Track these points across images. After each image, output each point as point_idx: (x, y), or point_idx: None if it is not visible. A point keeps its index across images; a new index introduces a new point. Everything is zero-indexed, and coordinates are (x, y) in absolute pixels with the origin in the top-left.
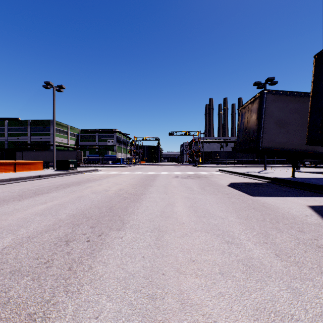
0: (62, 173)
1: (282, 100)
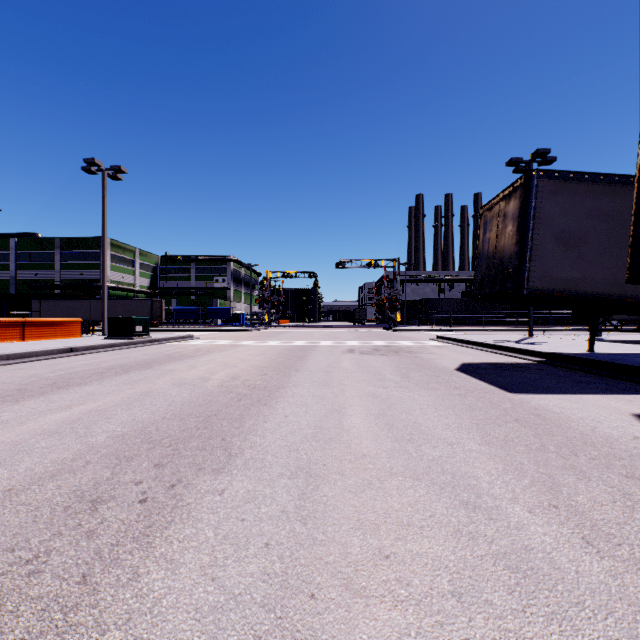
0: (119, 343)
1: (572, 192)
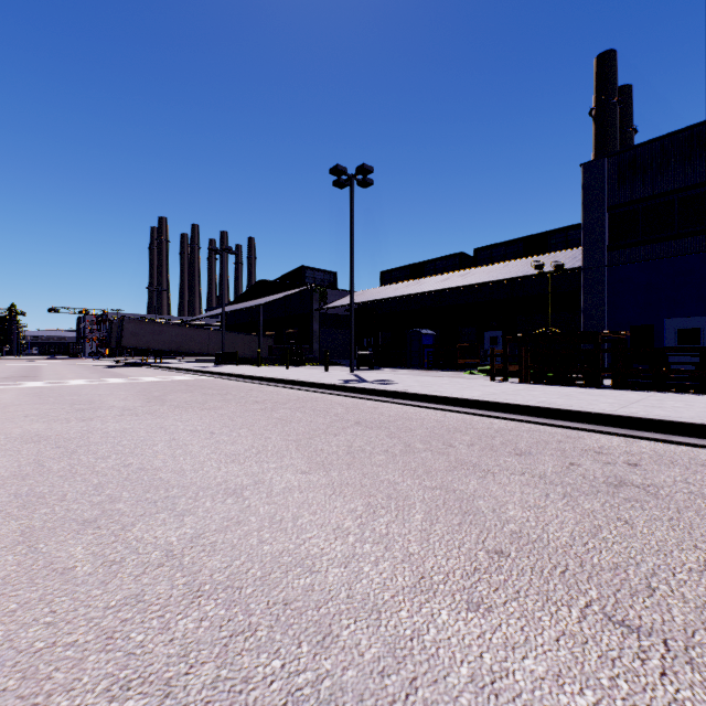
0: None
1: None
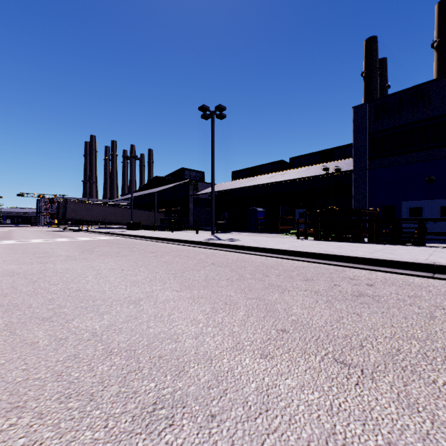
0: None
1: None
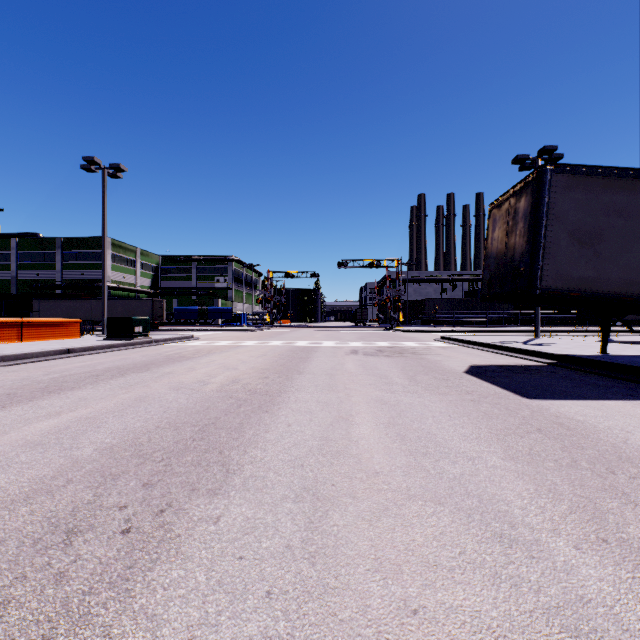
0: (118, 344)
1: (587, 187)
